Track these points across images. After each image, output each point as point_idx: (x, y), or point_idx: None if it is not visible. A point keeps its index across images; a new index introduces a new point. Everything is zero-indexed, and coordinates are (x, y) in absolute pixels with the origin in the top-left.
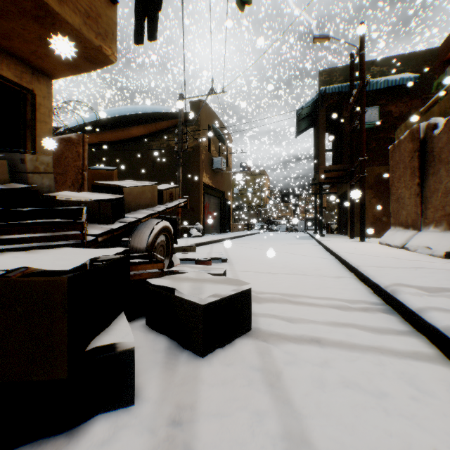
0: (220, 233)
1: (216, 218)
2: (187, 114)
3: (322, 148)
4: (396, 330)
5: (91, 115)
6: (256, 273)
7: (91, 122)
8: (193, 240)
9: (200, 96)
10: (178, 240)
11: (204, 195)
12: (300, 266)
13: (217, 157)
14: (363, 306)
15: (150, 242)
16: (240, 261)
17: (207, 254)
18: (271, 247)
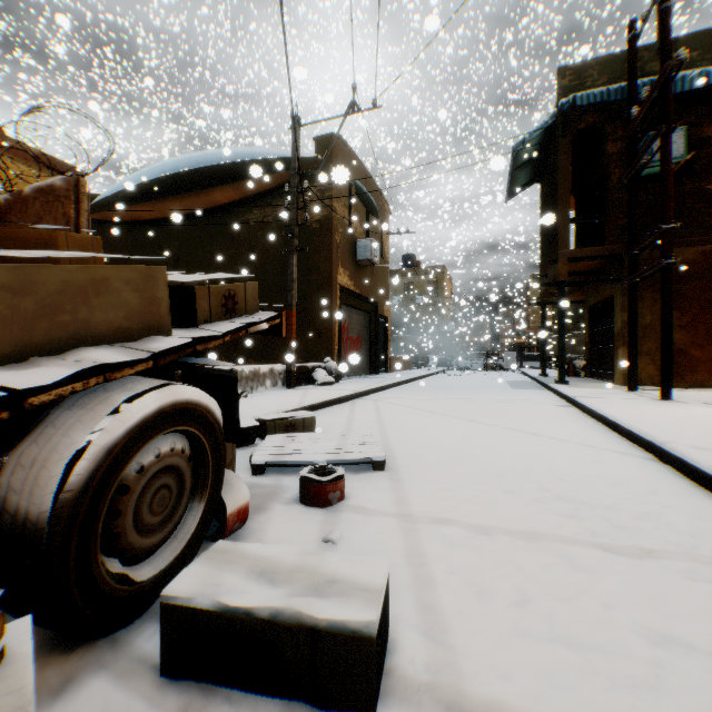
0: (369, 374)
1: (363, 348)
2: (309, 160)
3: (563, 215)
4: None
5: (145, 171)
6: (478, 532)
7: (145, 183)
8: (317, 395)
9: (330, 119)
10: (289, 392)
11: (341, 308)
12: (586, 491)
13: (364, 240)
14: None
15: (76, 484)
16: (417, 466)
17: (337, 441)
18: (472, 410)
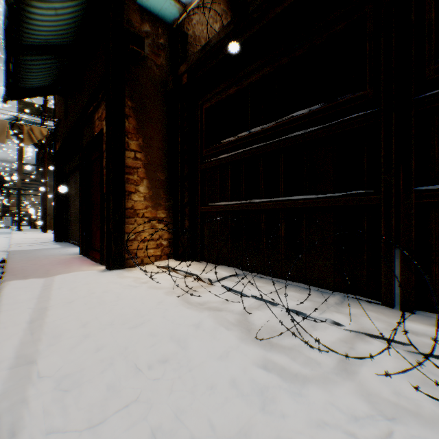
0: None
1: None
2: None
3: (21, 161)
4: (5, 252)
5: None
6: None
7: None
8: None
9: None
10: None
11: None
12: None
13: None
14: (1, 251)
15: None
16: None
17: None
18: None
